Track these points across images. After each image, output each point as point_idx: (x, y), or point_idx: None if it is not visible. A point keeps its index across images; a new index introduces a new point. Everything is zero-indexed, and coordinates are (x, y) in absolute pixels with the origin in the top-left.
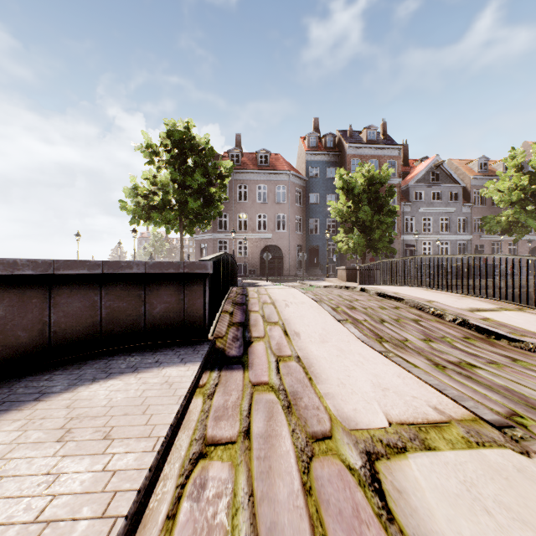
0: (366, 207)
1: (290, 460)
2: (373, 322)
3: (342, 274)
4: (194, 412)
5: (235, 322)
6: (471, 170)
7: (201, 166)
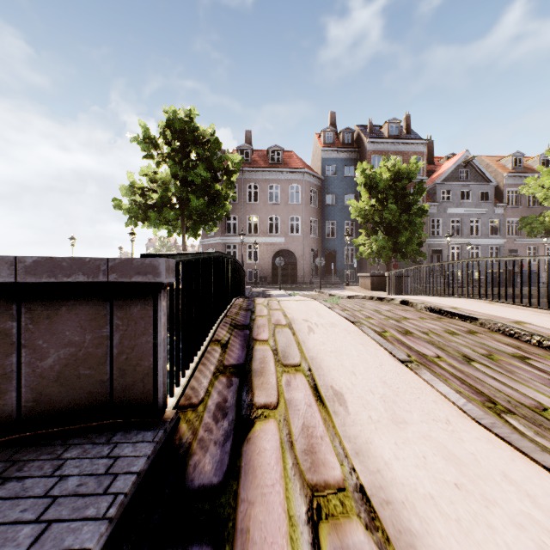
0: (392, 205)
1: None
2: (454, 360)
3: (365, 281)
4: None
5: (228, 365)
6: (504, 167)
7: (205, 159)
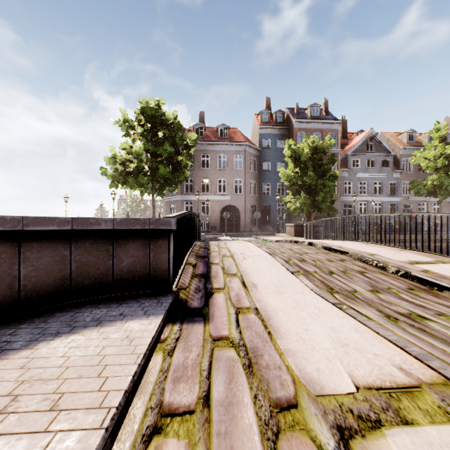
0: (311, 172)
1: (253, 437)
2: (323, 273)
3: (290, 230)
4: (153, 372)
5: (198, 274)
6: (401, 141)
7: (170, 138)
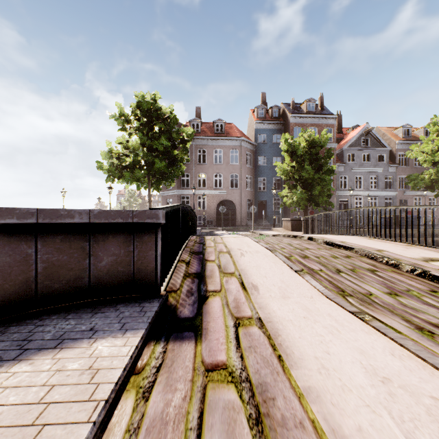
0: (308, 166)
1: None
2: (330, 272)
3: (287, 224)
4: (115, 433)
5: (191, 273)
6: (396, 136)
7: (166, 132)
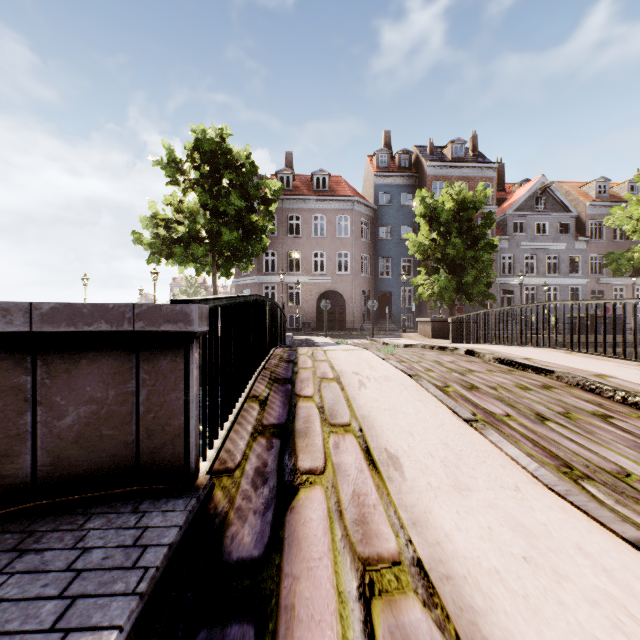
0: (456, 239)
1: None
2: (526, 419)
3: (425, 328)
4: None
5: (268, 425)
6: (587, 195)
7: (239, 186)
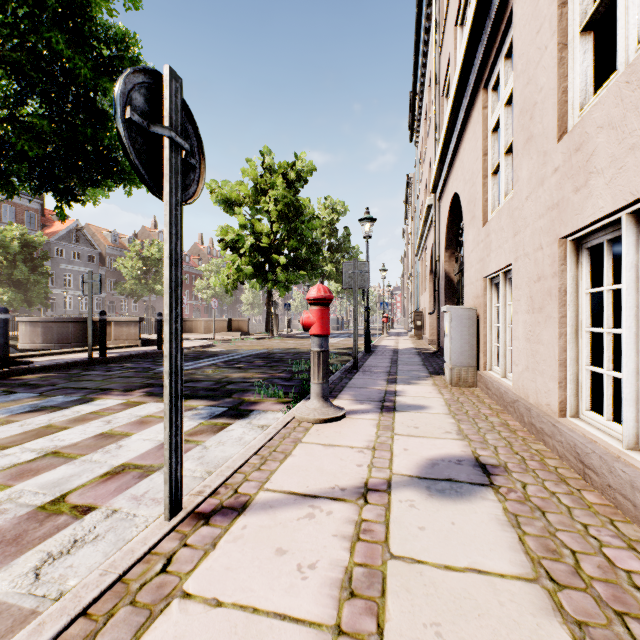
0: (24, 267)
1: None
2: None
3: None
4: None
5: None
6: (107, 239)
7: None
